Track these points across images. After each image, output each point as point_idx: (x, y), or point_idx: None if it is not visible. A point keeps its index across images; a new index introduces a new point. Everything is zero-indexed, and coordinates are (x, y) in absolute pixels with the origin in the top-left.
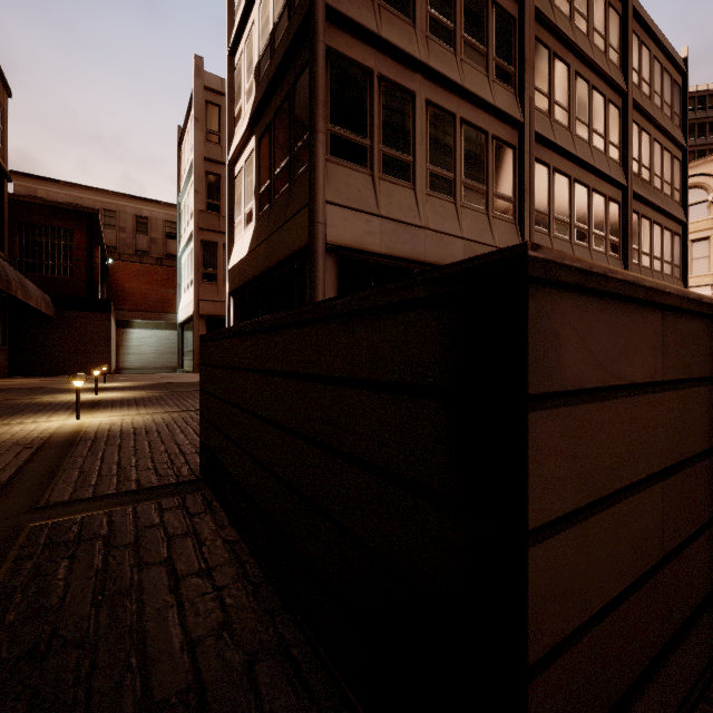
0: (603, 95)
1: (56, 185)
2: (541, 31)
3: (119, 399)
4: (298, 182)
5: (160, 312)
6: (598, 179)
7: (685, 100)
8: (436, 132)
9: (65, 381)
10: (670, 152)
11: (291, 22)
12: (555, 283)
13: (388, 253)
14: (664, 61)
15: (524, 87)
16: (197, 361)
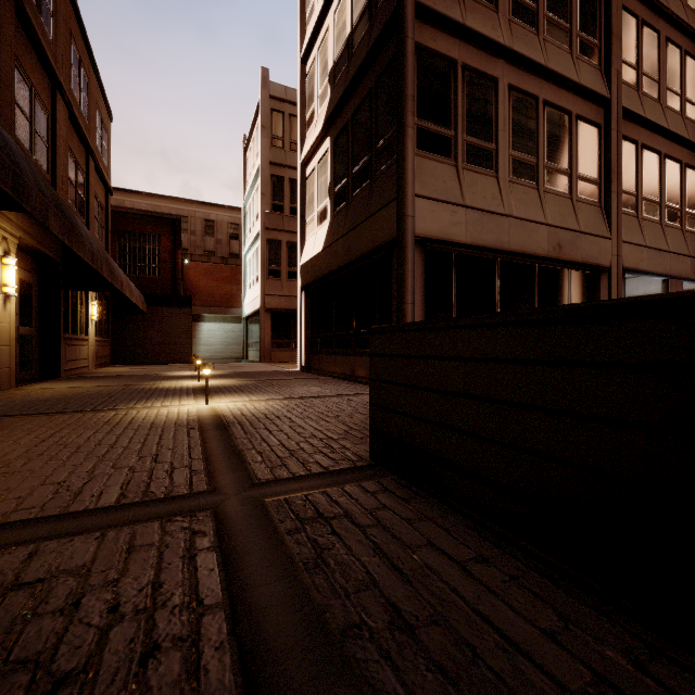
0: None
1: (139, 196)
2: None
3: (222, 386)
4: (381, 177)
5: (225, 307)
6: (692, 153)
7: None
8: (518, 116)
9: (160, 369)
10: None
11: (373, 23)
12: None
13: (472, 243)
14: None
15: (610, 61)
16: (264, 352)
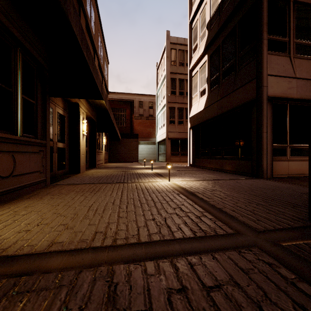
0: None
1: (114, 94)
2: None
3: (164, 173)
4: (242, 69)
5: (147, 138)
6: None
7: None
8: None
9: (128, 164)
10: None
11: None
12: None
13: (300, 98)
14: None
15: None
16: (167, 157)
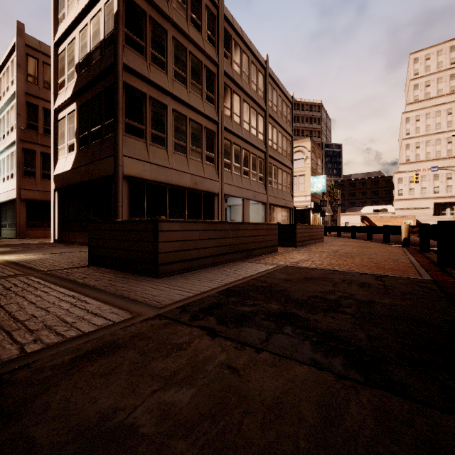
0: (256, 110)
1: None
2: (227, 80)
3: None
4: (107, 140)
5: None
6: (254, 148)
7: (292, 115)
8: (177, 124)
9: None
10: (286, 137)
11: (102, 58)
12: (162, 221)
13: (154, 180)
14: (283, 97)
15: (219, 106)
16: (19, 230)
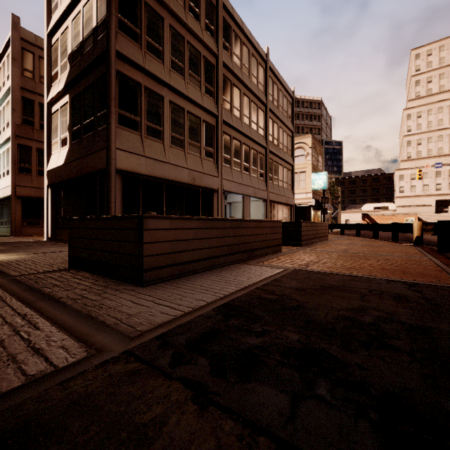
0: (256, 104)
1: None
2: (227, 73)
3: None
4: (99, 133)
5: None
6: (254, 143)
7: (293, 110)
8: (174, 116)
9: None
10: (287, 132)
11: (95, 46)
12: (148, 218)
13: (149, 174)
14: (284, 92)
15: (218, 99)
16: (15, 228)
